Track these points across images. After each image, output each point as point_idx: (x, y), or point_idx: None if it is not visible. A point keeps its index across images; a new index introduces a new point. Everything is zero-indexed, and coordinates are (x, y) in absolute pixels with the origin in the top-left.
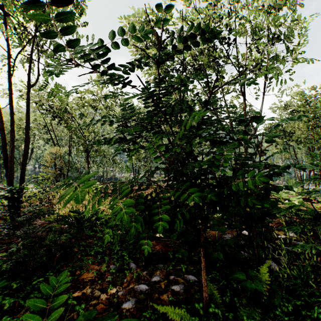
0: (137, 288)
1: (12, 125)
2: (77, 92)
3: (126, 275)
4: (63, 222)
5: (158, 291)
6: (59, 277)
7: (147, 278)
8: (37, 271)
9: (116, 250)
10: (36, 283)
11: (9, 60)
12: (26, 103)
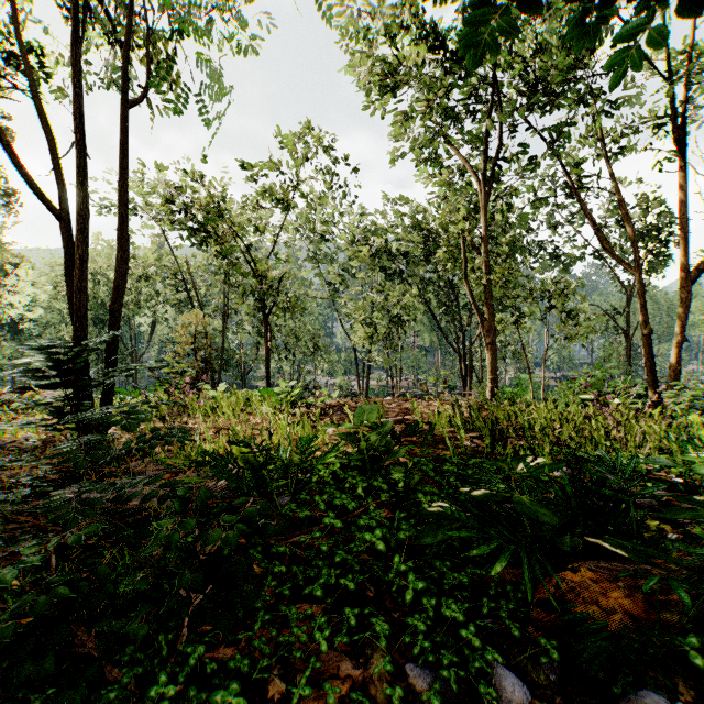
0: None
1: (79, 186)
2: (243, 164)
3: None
4: (215, 473)
5: None
6: None
7: None
8: (113, 667)
9: (409, 592)
10: None
11: (72, 1)
12: (121, 146)
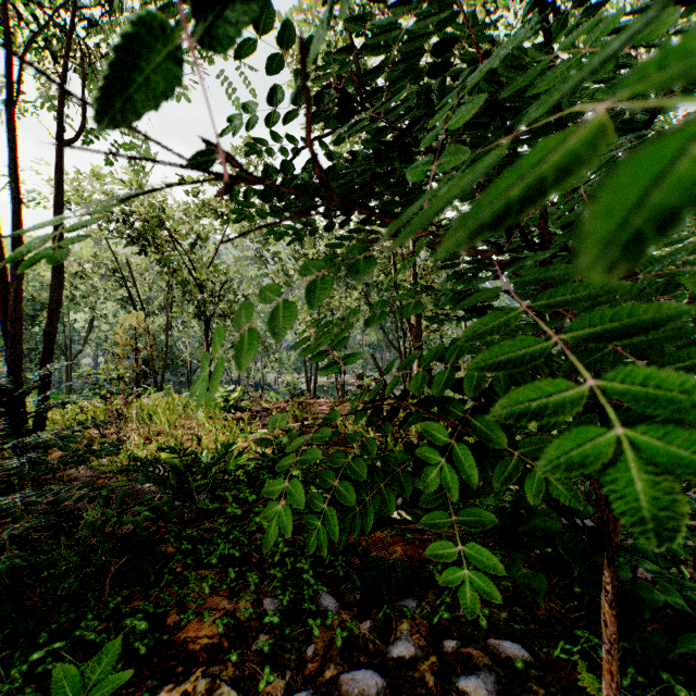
0: (351, 683)
1: (16, 229)
2: (182, 179)
3: (310, 633)
4: (143, 477)
5: (416, 695)
6: (90, 668)
7: (374, 646)
8: (54, 613)
9: (278, 554)
10: (45, 655)
11: (9, 66)
12: (55, 183)
